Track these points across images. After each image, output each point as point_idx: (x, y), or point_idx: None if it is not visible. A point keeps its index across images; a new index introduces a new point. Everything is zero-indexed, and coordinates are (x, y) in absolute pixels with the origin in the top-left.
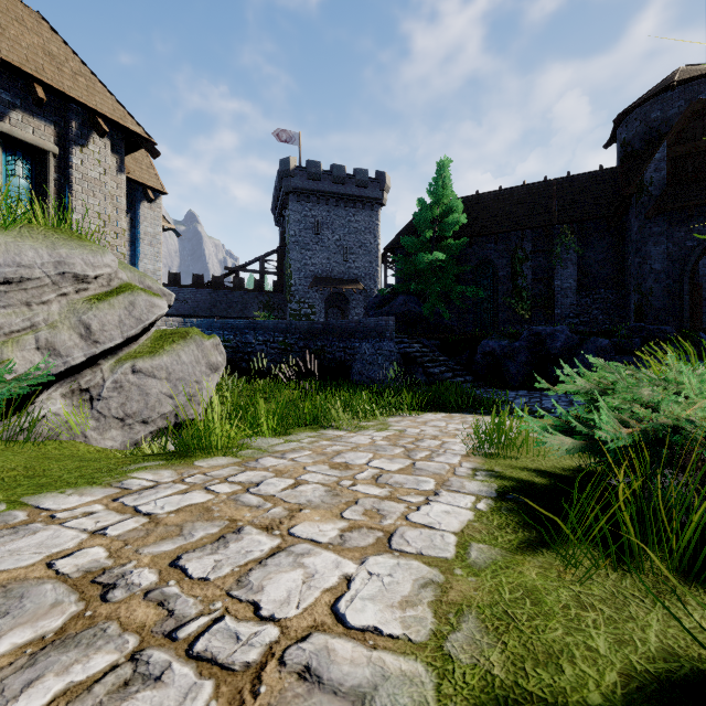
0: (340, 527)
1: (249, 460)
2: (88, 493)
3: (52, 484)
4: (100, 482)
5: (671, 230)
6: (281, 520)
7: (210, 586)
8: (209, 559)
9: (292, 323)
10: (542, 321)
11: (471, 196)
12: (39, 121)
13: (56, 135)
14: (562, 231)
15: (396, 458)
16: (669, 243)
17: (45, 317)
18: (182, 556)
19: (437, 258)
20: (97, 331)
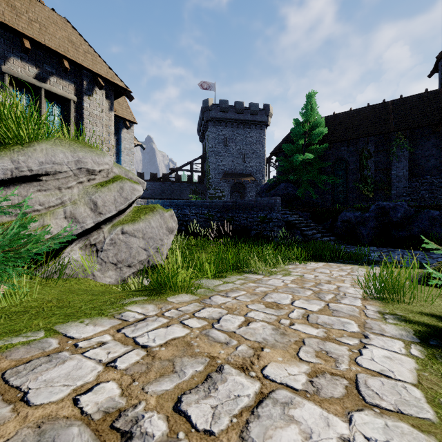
0: (305, 371)
1: (204, 298)
2: (99, 323)
3: (75, 314)
4: (107, 314)
5: None
6: (251, 359)
7: None
8: (205, 404)
9: (213, 202)
10: (382, 199)
11: (330, 116)
12: (65, 82)
13: (75, 89)
14: (397, 136)
15: (311, 299)
16: None
17: (70, 197)
18: (182, 398)
19: (307, 158)
20: (101, 206)
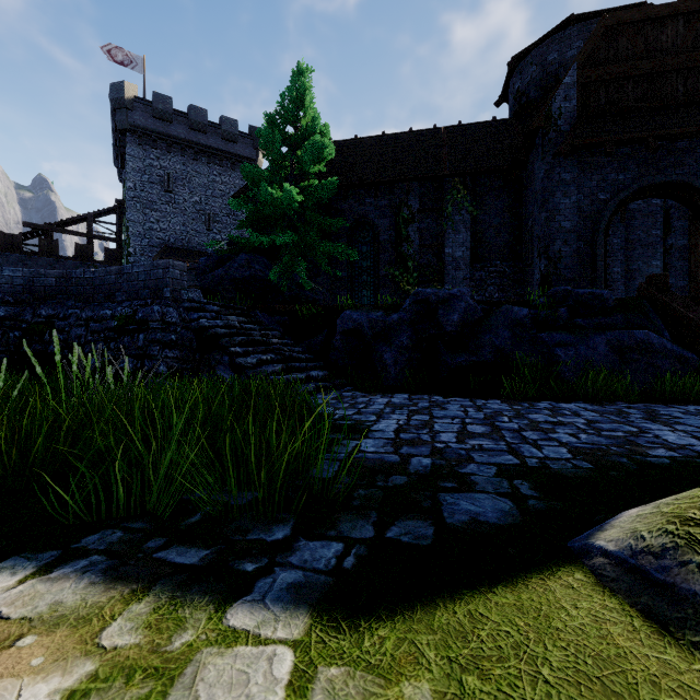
0: None
1: None
2: None
3: None
4: None
5: (582, 177)
6: None
7: None
8: None
9: None
10: None
11: (349, 140)
12: None
13: None
14: (453, 185)
15: None
16: (579, 194)
17: None
18: None
19: (293, 200)
20: None
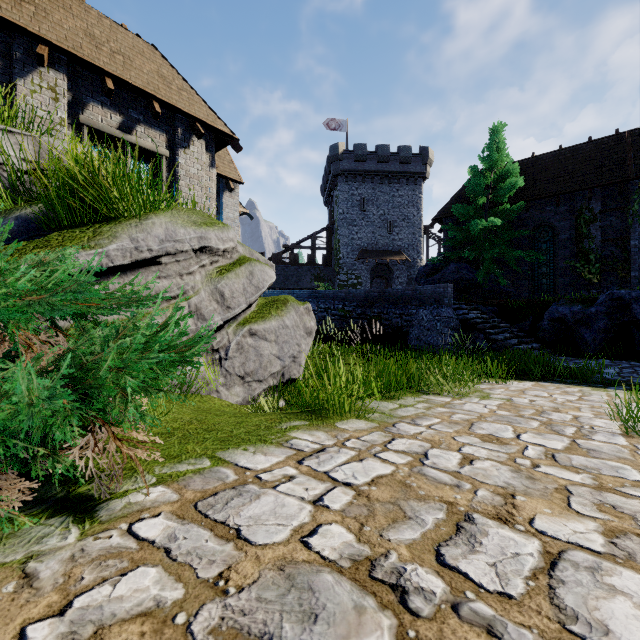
0: (595, 529)
1: (386, 425)
2: (269, 452)
3: (230, 440)
4: (270, 441)
5: None
6: (505, 508)
7: (526, 609)
8: (478, 561)
9: (350, 292)
10: (614, 285)
11: (526, 160)
12: (155, 132)
13: (167, 141)
14: (639, 186)
15: (544, 433)
16: None
17: (192, 285)
18: (440, 551)
19: (492, 224)
20: (229, 298)
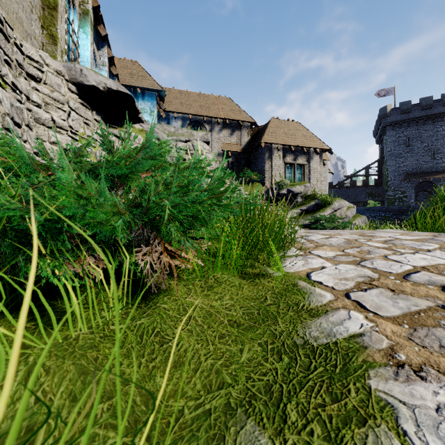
0: None
1: None
2: None
3: None
4: None
5: None
6: None
7: None
8: None
9: (389, 207)
10: None
11: None
12: (302, 157)
13: (306, 158)
14: None
15: None
16: None
17: (341, 214)
18: None
19: None
20: (348, 216)
